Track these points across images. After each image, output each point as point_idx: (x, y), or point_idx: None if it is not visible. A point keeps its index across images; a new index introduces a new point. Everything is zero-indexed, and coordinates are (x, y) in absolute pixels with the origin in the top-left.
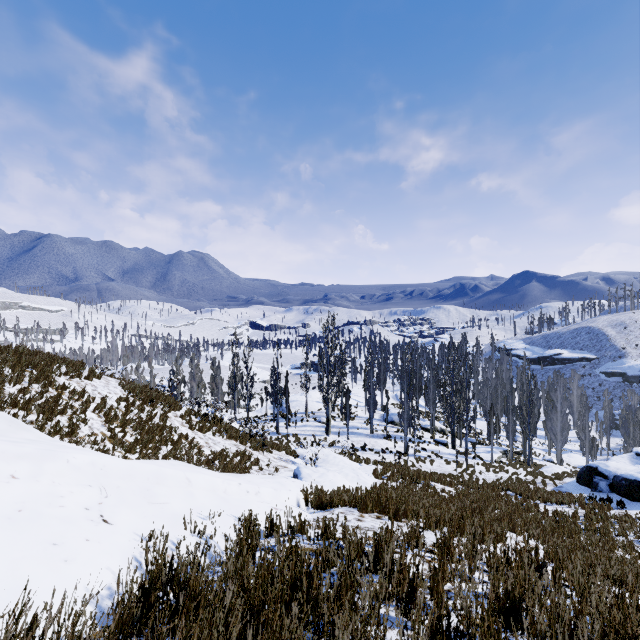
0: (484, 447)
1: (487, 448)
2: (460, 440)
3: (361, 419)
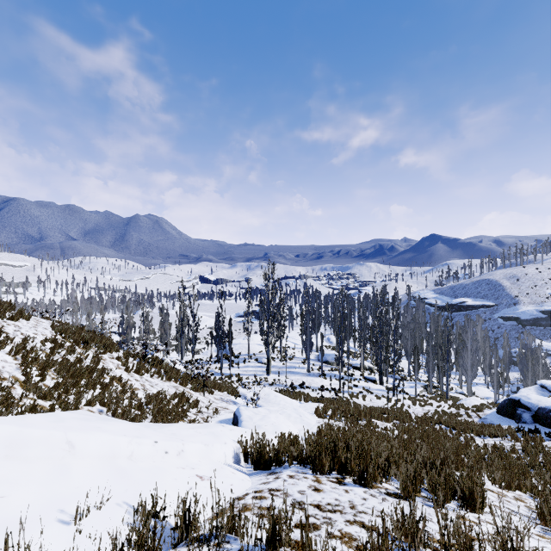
0: (407, 383)
1: (410, 383)
2: (386, 377)
3: (298, 359)
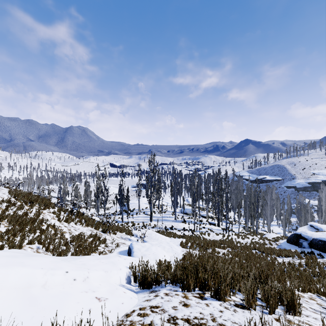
0: (233, 225)
1: (235, 225)
2: (221, 222)
3: (169, 212)
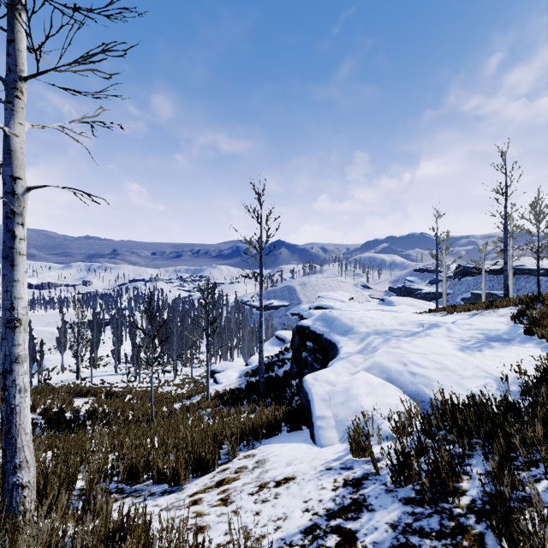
0: (197, 369)
1: (198, 369)
2: (181, 367)
3: (112, 365)
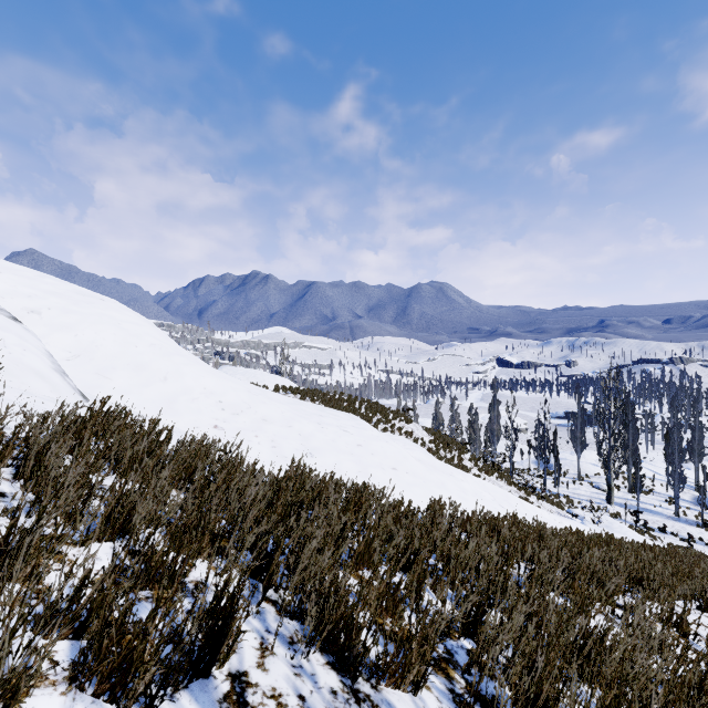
0: None
1: None
2: None
3: (659, 496)
